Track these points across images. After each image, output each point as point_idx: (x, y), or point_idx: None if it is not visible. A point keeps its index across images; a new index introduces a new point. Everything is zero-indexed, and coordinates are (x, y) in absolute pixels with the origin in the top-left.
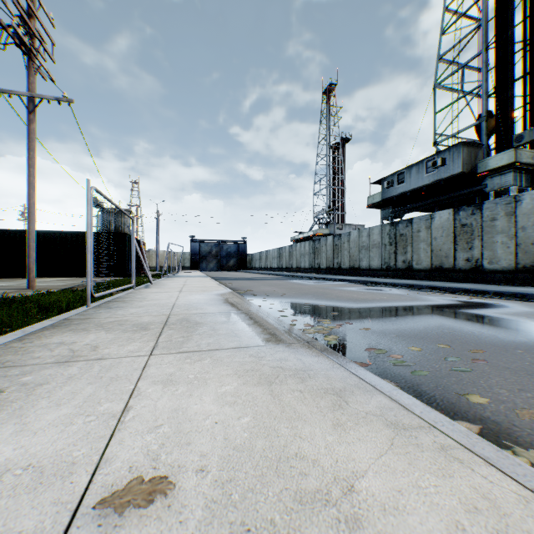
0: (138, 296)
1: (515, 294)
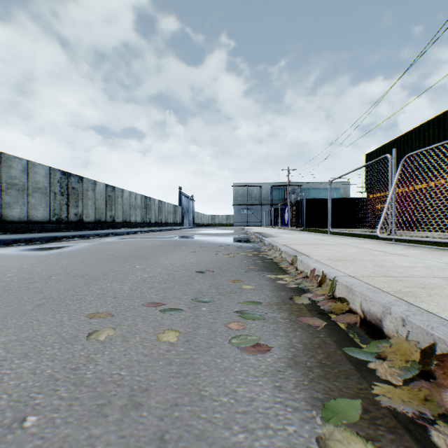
0: (333, 237)
1: (82, 236)
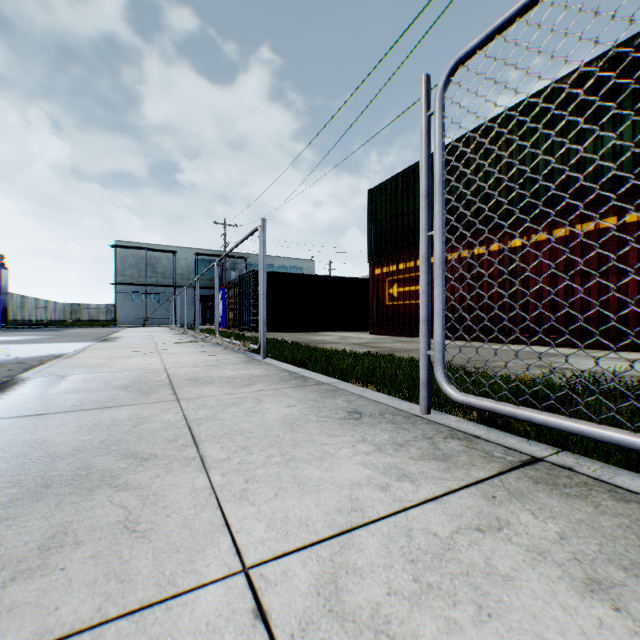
0: None
1: None
